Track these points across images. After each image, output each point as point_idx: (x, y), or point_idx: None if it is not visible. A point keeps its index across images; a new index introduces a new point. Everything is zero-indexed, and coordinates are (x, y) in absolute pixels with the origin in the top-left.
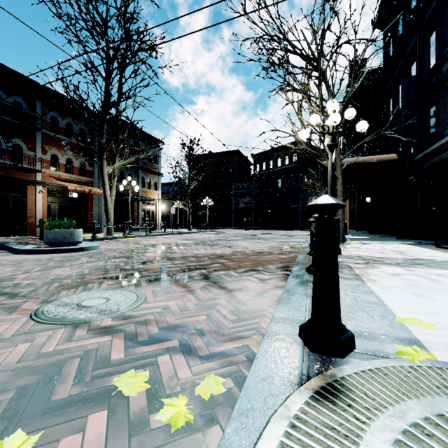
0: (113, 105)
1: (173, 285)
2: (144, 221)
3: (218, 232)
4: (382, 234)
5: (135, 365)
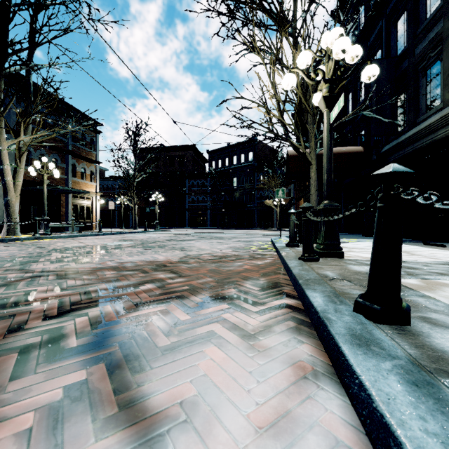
0: (14, 52)
1: None
2: (76, 219)
3: (169, 231)
4: (340, 232)
5: None
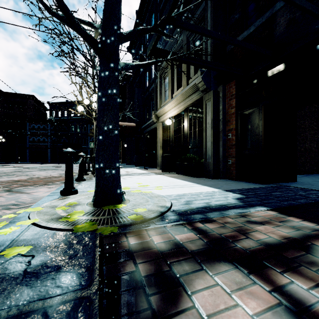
0: None
1: None
2: None
3: (10, 166)
4: (132, 164)
5: None
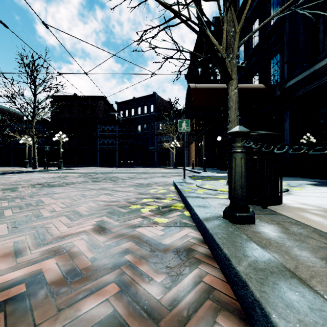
0: None
1: None
2: None
3: (72, 170)
4: None
5: None
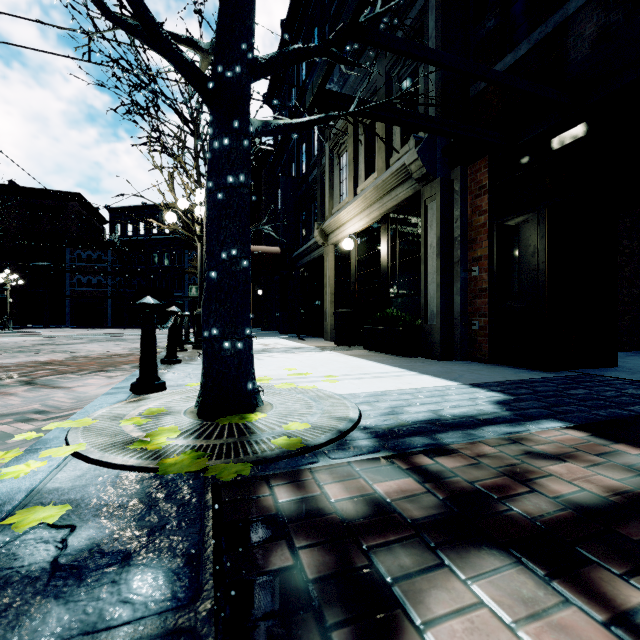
0: None
1: None
2: None
3: (34, 333)
4: (273, 330)
5: None
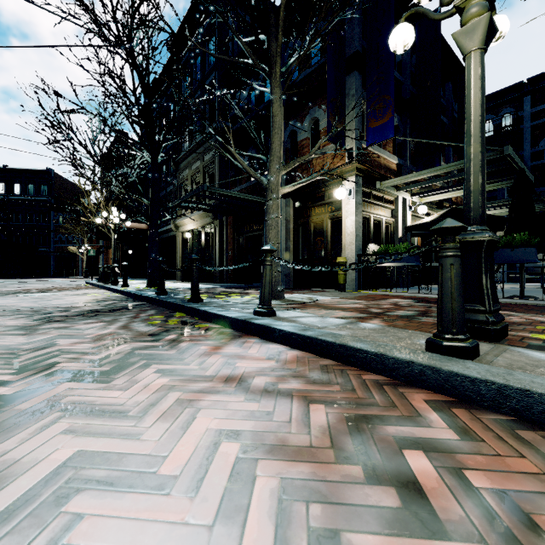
0: None
1: (56, 292)
2: None
3: None
4: (140, 278)
5: (90, 294)
